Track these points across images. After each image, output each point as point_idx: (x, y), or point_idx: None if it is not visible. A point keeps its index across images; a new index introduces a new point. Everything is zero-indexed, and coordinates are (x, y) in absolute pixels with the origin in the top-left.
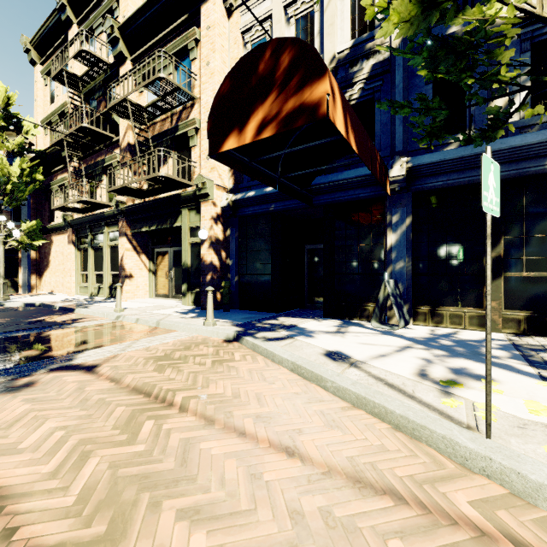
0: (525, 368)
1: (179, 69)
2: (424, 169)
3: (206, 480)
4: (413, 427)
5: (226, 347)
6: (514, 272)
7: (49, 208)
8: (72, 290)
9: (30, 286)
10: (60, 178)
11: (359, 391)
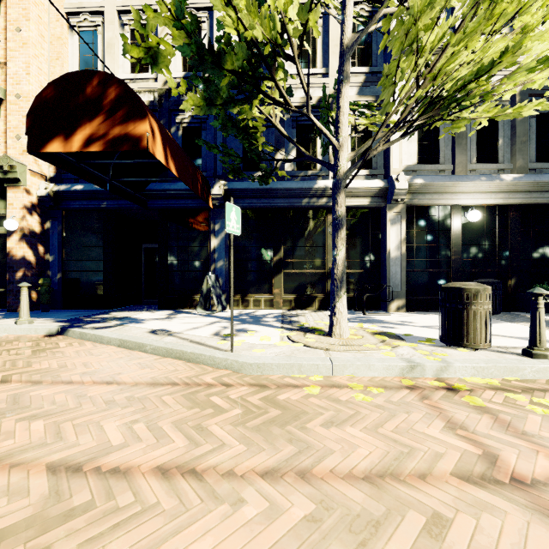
0: (277, 325)
1: None
2: (236, 193)
3: (39, 405)
4: (196, 357)
5: (49, 340)
6: (289, 269)
7: None
8: None
9: None
10: None
11: (168, 346)
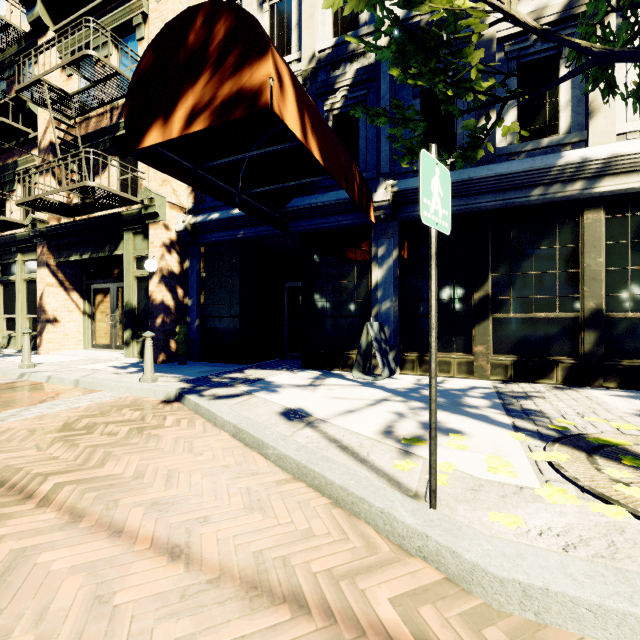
0: (501, 418)
1: (121, 50)
2: (411, 195)
3: (15, 617)
4: (352, 501)
5: (161, 409)
6: (502, 313)
7: None
8: None
9: None
10: None
11: (301, 457)
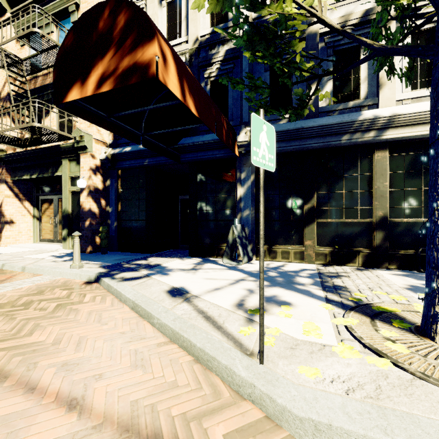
0: (318, 293)
1: (61, 29)
2: None
3: None
4: (207, 359)
5: (83, 289)
6: (323, 218)
7: None
8: None
9: None
10: None
11: (175, 326)
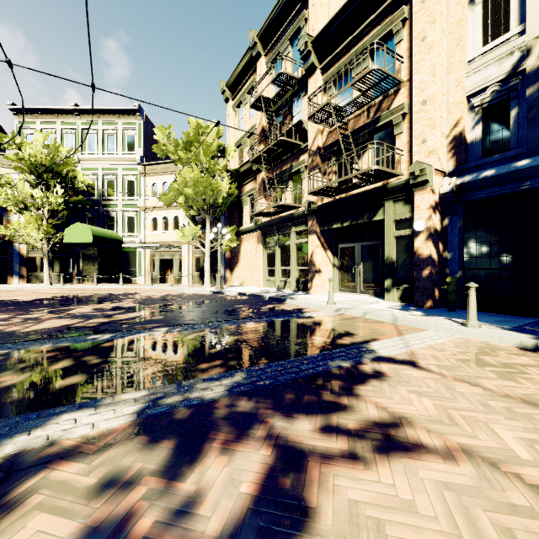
0: None
1: (376, 59)
2: None
3: None
4: None
5: None
6: None
7: (238, 216)
8: (260, 283)
9: (225, 279)
10: (249, 189)
11: None
